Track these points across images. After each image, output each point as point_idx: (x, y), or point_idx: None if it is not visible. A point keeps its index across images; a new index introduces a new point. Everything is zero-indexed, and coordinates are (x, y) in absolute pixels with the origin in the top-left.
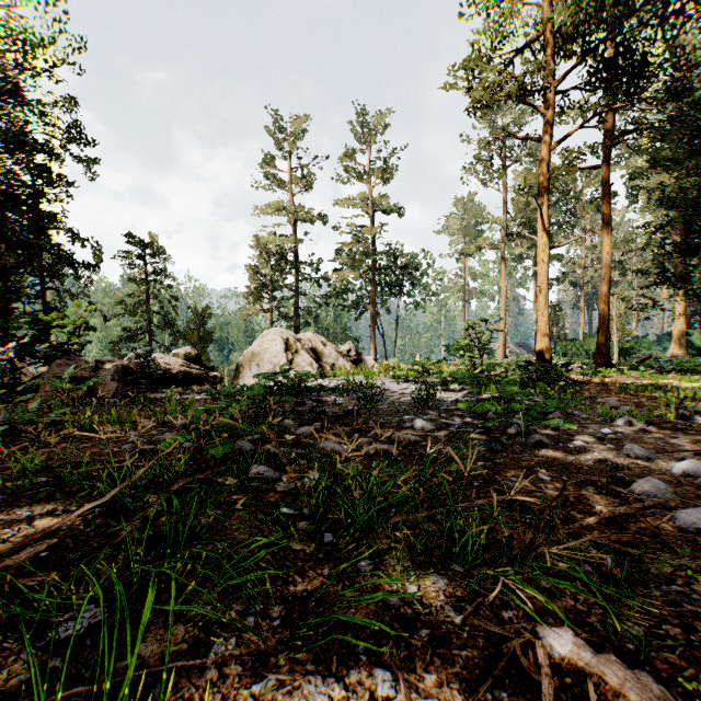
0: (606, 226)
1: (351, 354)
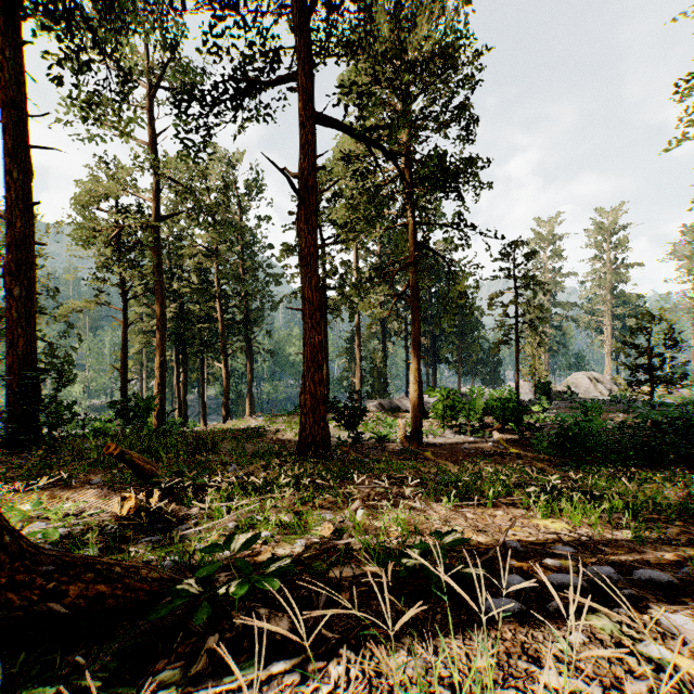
0: None
1: (612, 381)
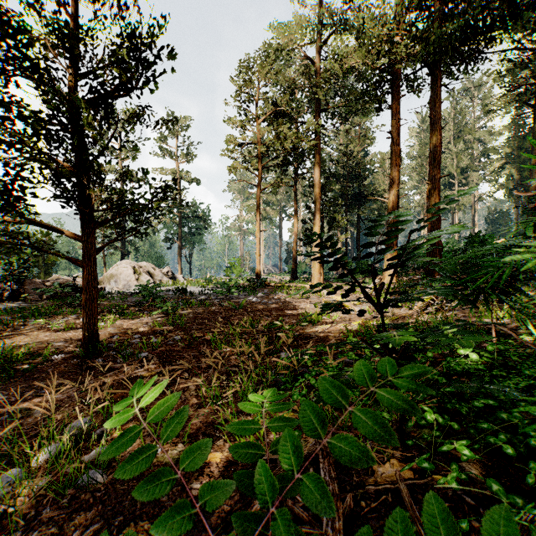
0: (295, 214)
1: (169, 274)
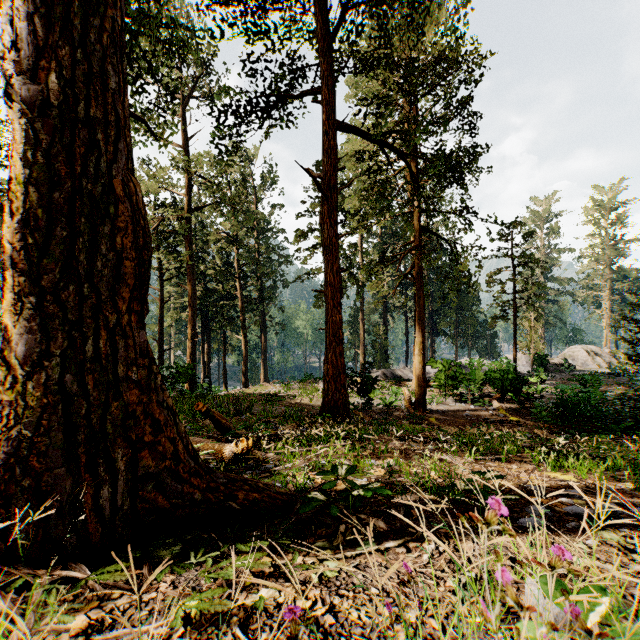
0: None
1: (610, 354)
